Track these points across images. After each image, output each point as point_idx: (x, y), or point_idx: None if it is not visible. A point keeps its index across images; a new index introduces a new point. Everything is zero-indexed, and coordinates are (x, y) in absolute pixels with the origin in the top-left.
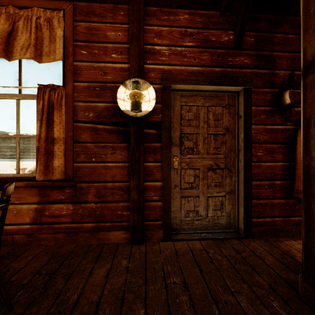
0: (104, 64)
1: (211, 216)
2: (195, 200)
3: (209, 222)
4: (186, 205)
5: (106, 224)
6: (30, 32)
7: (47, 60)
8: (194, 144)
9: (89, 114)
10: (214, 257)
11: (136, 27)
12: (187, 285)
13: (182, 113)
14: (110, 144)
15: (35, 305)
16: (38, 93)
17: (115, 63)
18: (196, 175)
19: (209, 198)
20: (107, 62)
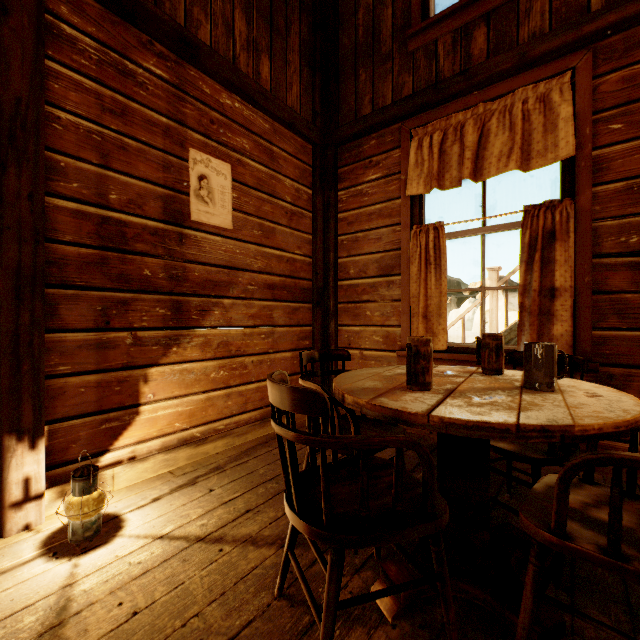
0: None
1: None
2: None
3: None
4: None
5: None
6: (509, 130)
7: (539, 164)
8: None
9: (628, 239)
10: None
11: None
12: None
13: None
14: None
15: None
16: (523, 220)
17: None
18: None
19: None
20: None
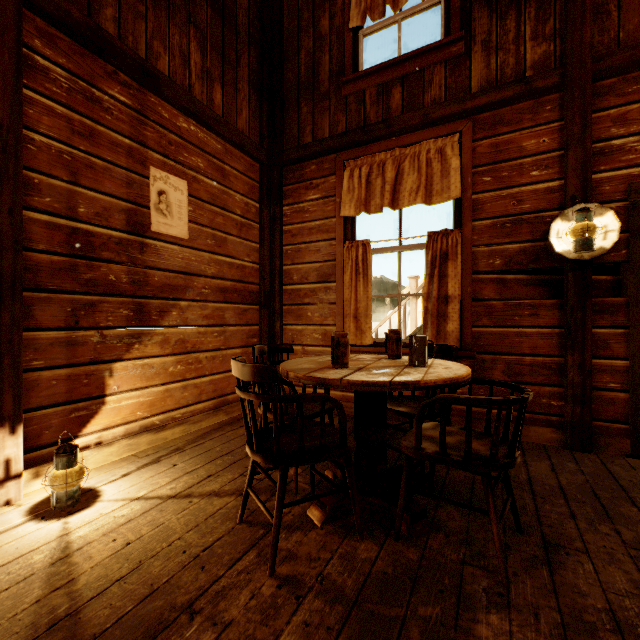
0: (517, 189)
1: None
2: None
3: None
4: None
5: None
6: (417, 172)
7: (438, 200)
8: None
9: (494, 261)
10: None
11: (578, 123)
12: None
13: None
14: (527, 301)
15: None
16: (427, 243)
17: (536, 183)
18: None
19: None
20: (522, 185)
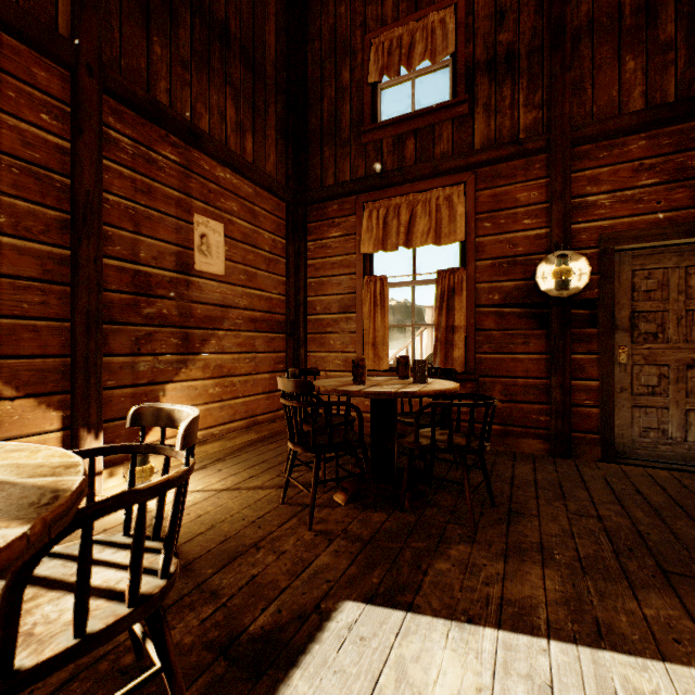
0: (512, 234)
1: (694, 441)
2: (659, 413)
3: (689, 451)
4: (643, 420)
5: (515, 428)
6: (428, 216)
7: (446, 242)
8: (658, 328)
9: (493, 297)
10: (690, 485)
11: (559, 182)
12: (640, 492)
13: (635, 282)
14: (520, 331)
15: (475, 472)
16: (437, 279)
17: (527, 230)
18: (662, 376)
19: (690, 412)
20: (516, 232)
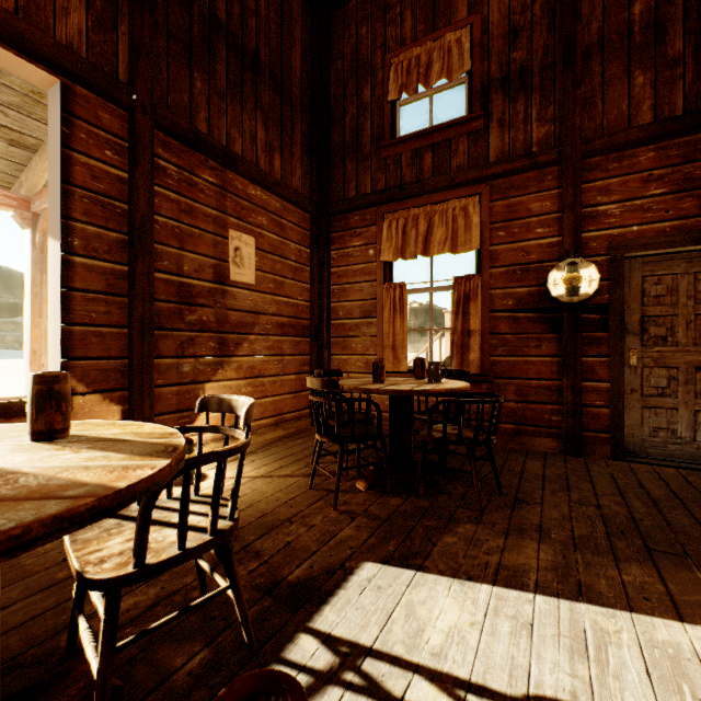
0: (525, 243)
1: None
2: (669, 414)
3: (698, 450)
4: (652, 420)
5: (528, 428)
6: (445, 226)
7: (462, 250)
8: (668, 332)
9: (507, 302)
10: (694, 481)
11: (570, 193)
12: (643, 486)
13: (645, 287)
14: (533, 335)
15: (487, 466)
16: (453, 286)
17: (540, 239)
18: (671, 378)
19: (699, 413)
20: (529, 240)
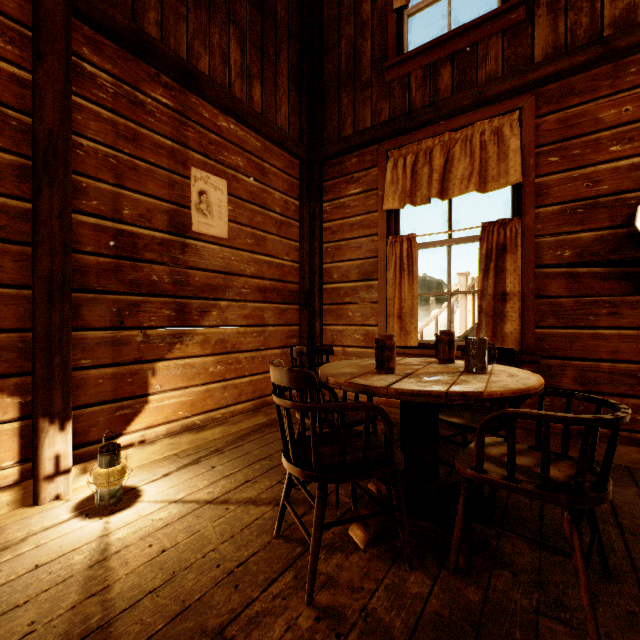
0: (592, 168)
1: None
2: None
3: None
4: None
5: None
6: (469, 157)
7: (494, 187)
8: None
9: (562, 253)
10: None
11: None
12: None
13: None
14: (604, 298)
15: None
16: (481, 235)
17: (616, 160)
18: None
19: None
20: (598, 164)
